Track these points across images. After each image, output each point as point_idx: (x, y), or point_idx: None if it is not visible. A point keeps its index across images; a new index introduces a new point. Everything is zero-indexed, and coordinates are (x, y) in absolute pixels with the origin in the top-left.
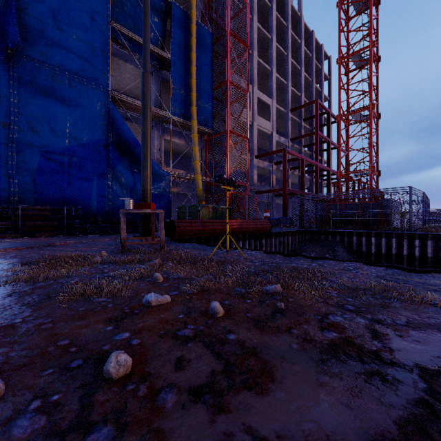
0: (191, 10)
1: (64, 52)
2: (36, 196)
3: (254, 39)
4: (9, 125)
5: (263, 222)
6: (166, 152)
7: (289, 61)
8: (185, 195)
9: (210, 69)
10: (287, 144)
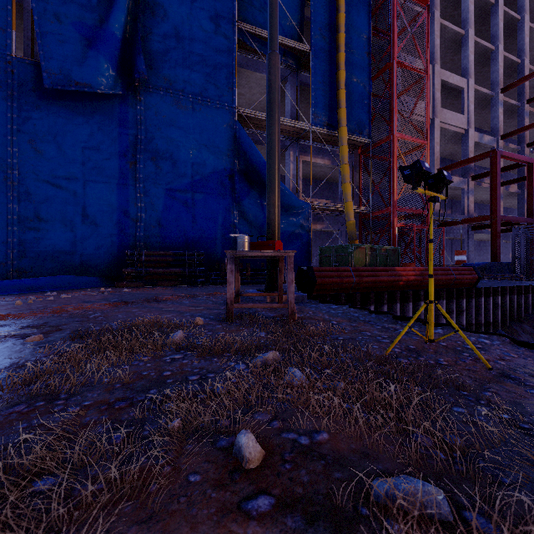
0: None
1: (187, 72)
2: (160, 240)
3: None
4: (136, 164)
5: (462, 271)
6: (305, 180)
7: (498, 12)
8: (330, 233)
9: (366, 52)
10: (495, 145)
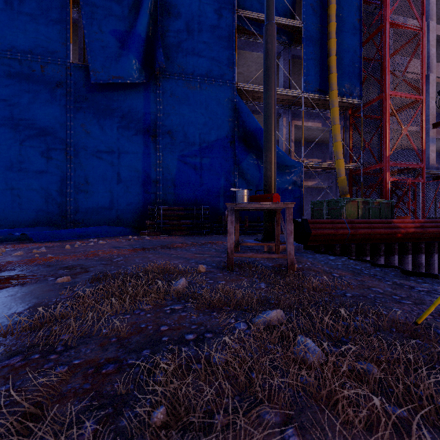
0: None
1: (196, 58)
2: (175, 197)
3: None
4: (156, 137)
5: None
6: (296, 142)
7: None
8: (320, 190)
9: (356, 18)
10: None
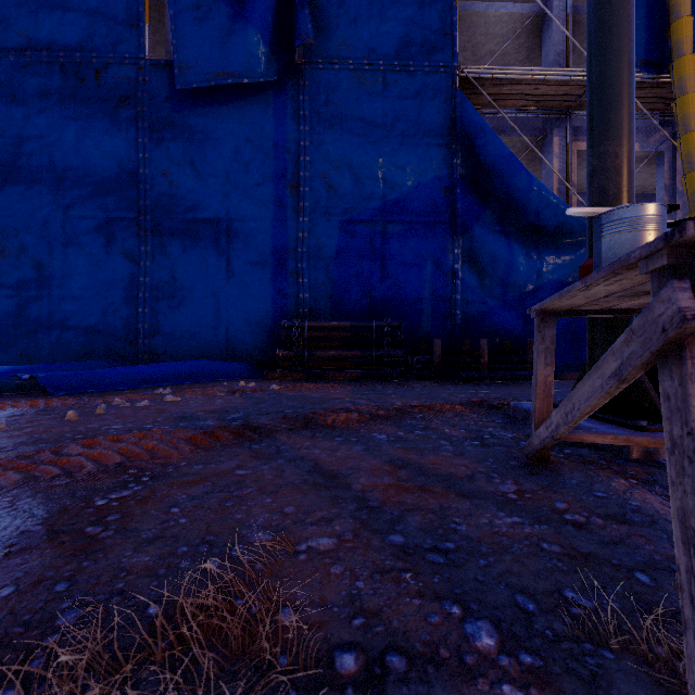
0: None
1: (375, 24)
2: (333, 304)
3: None
4: (298, 186)
5: None
6: None
7: None
8: None
9: None
10: None
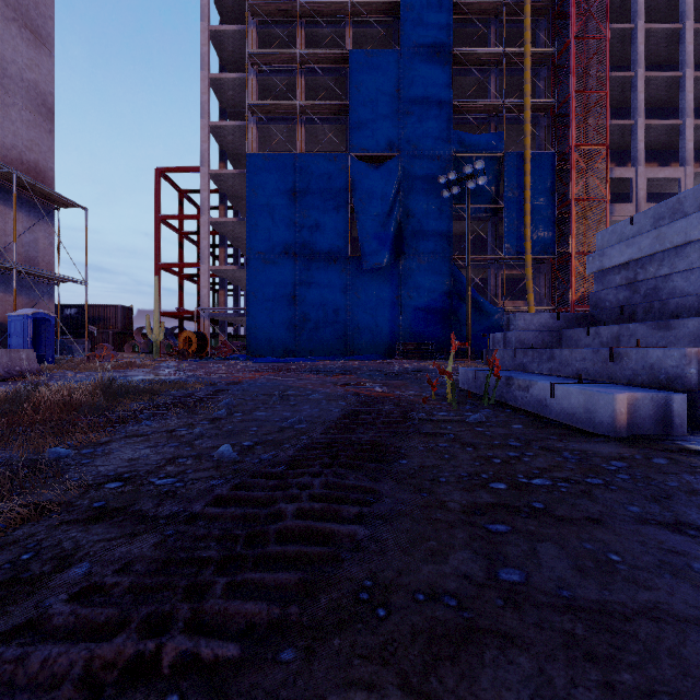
0: (525, 151)
1: (425, 242)
2: (411, 336)
3: (639, 103)
4: (399, 297)
5: None
6: (510, 279)
7: None
8: None
9: (551, 192)
10: None
